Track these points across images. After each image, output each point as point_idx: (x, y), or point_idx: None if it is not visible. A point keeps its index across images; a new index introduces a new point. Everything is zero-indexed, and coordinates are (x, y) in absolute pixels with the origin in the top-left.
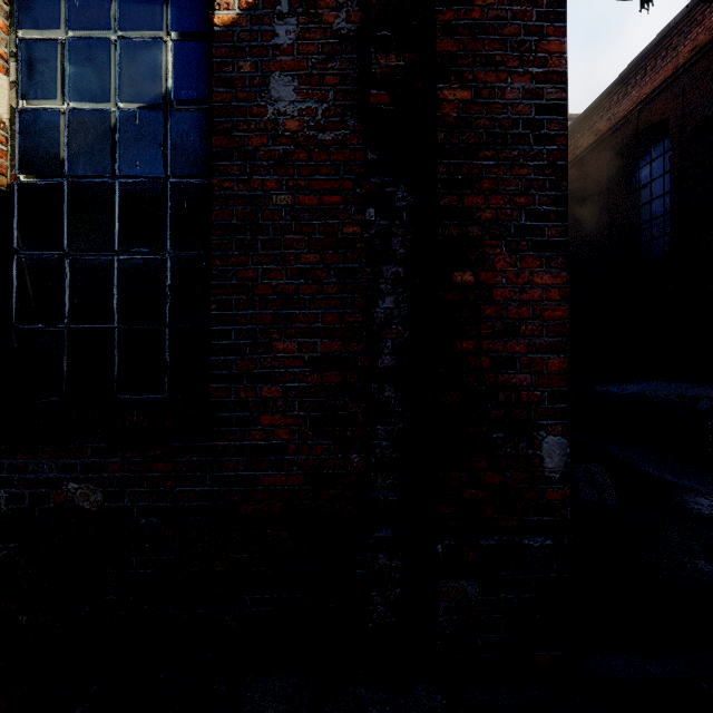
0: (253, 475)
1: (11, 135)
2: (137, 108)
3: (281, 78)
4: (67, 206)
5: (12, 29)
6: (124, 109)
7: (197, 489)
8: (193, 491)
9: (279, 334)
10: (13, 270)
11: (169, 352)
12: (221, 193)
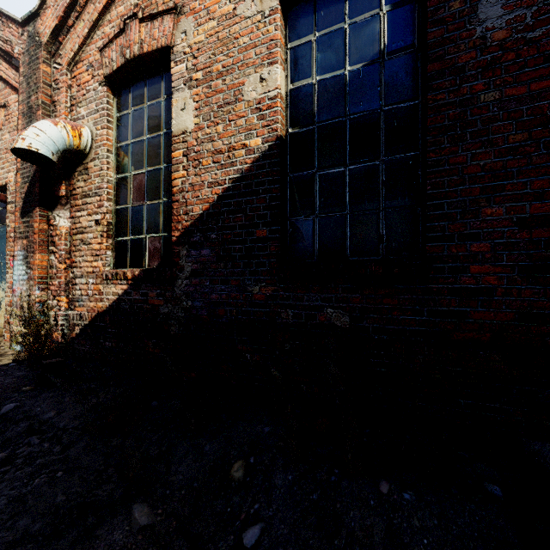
0: (463, 310)
1: (286, 106)
2: (361, 66)
3: (488, 2)
4: (317, 141)
5: (286, 44)
6: (352, 70)
7: (416, 318)
8: (413, 319)
9: (486, 202)
10: (287, 185)
11: (385, 226)
12: (434, 104)
